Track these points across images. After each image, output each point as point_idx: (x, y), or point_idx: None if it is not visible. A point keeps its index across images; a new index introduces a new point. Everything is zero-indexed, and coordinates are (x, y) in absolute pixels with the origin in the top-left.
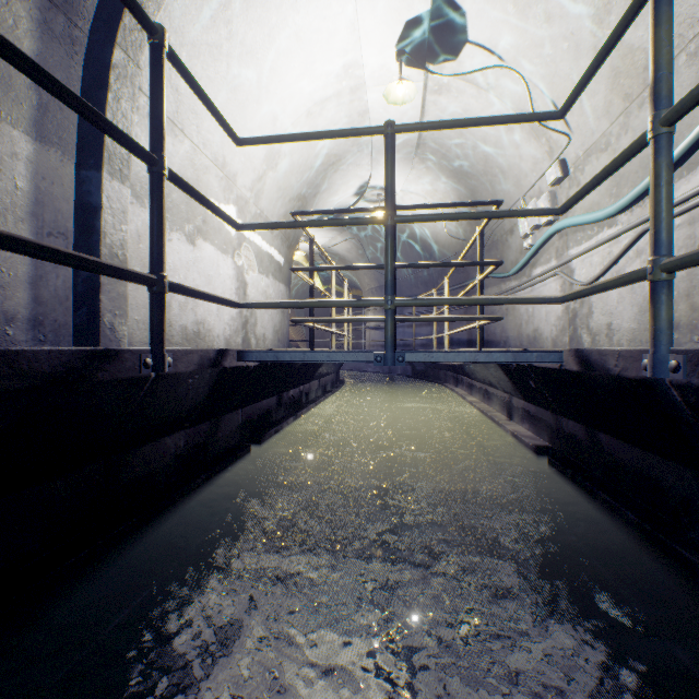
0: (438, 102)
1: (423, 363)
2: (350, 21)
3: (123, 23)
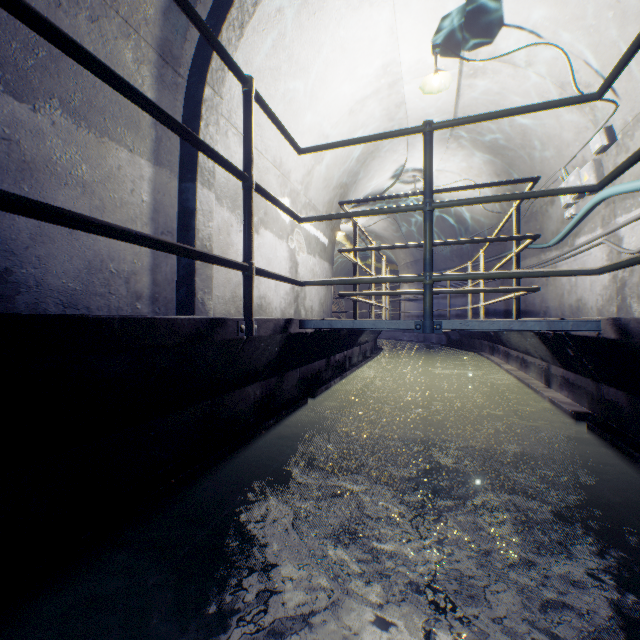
0: (473, 84)
1: (457, 332)
2: (388, 26)
3: (211, 66)
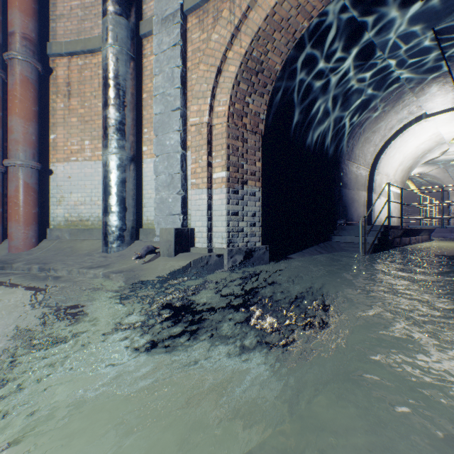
0: None
1: None
2: (434, 128)
3: (377, 166)
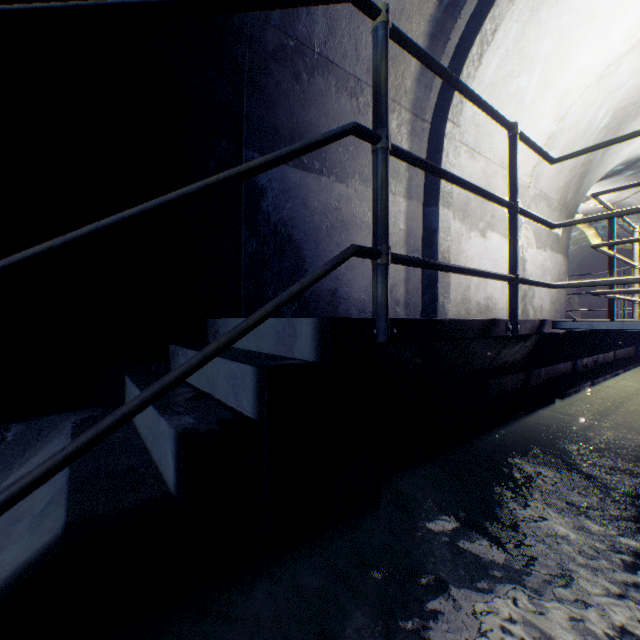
0: None
1: None
2: None
3: (452, 104)
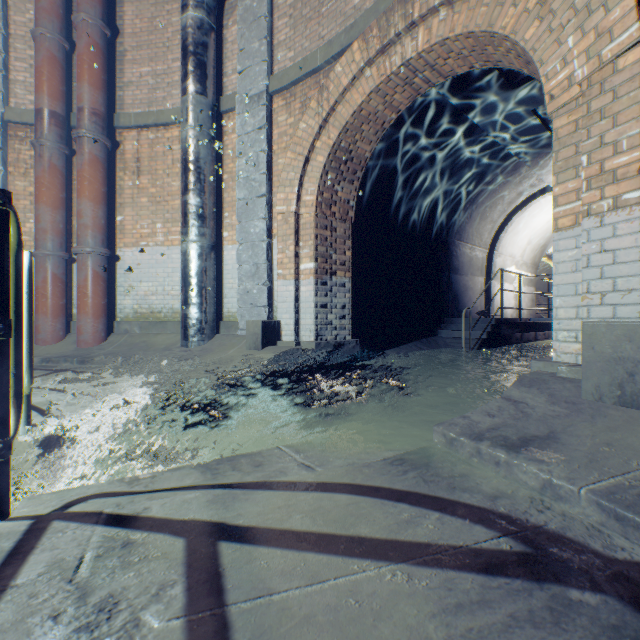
0: None
1: None
2: None
3: (496, 246)
